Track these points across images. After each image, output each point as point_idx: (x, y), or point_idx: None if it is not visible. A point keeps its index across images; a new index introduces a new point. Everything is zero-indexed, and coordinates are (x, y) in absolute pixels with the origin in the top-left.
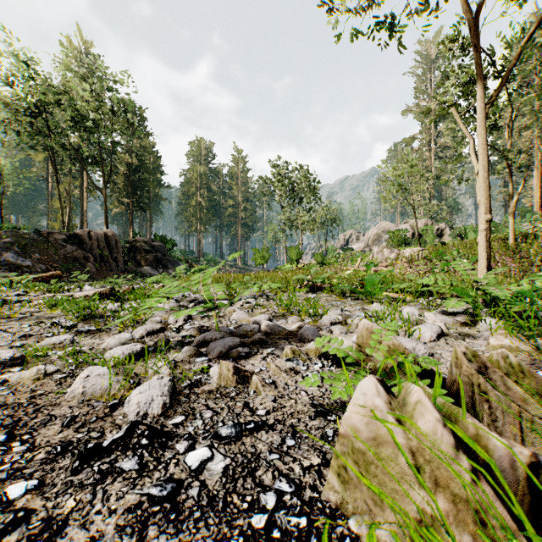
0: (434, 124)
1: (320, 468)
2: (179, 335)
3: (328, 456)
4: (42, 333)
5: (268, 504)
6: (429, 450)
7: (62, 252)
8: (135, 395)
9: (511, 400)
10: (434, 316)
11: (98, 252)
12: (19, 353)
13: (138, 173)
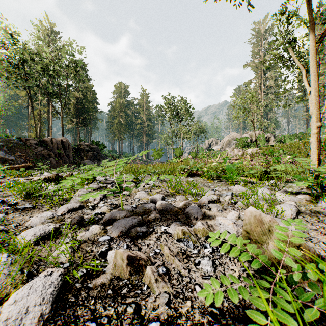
0: (263, 73)
1: None
2: (92, 212)
3: None
4: None
5: None
6: None
7: (34, 151)
8: (7, 305)
9: None
10: (283, 196)
11: (57, 151)
12: None
13: (82, 103)
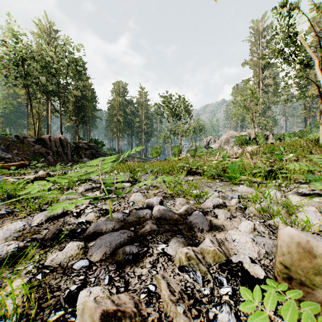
0: (262, 71)
1: None
2: (75, 221)
3: None
4: None
5: None
6: None
7: (32, 149)
8: None
9: None
10: (299, 199)
11: (55, 149)
12: None
13: (81, 101)
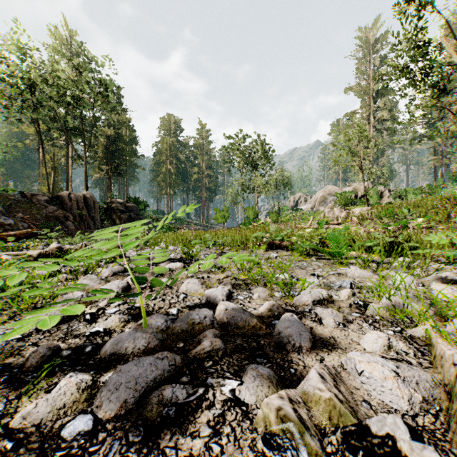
0: (373, 101)
1: None
2: (86, 331)
3: None
4: None
5: None
6: None
7: (44, 212)
8: None
9: None
10: (449, 290)
11: (77, 212)
12: None
13: (115, 143)
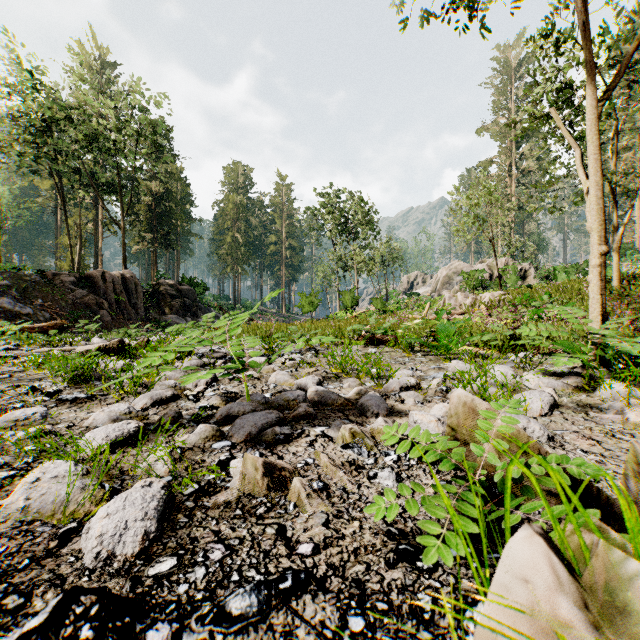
0: (516, 145)
1: None
2: (195, 406)
3: None
4: (13, 402)
5: None
6: None
7: (70, 297)
8: (97, 519)
9: None
10: (536, 378)
11: (114, 298)
12: None
13: (163, 203)
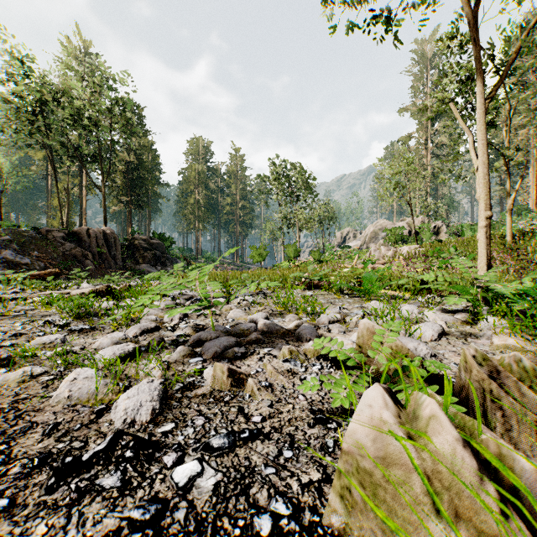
0: (431, 123)
1: (320, 485)
2: (173, 334)
3: (328, 470)
4: (34, 332)
5: (262, 529)
6: (448, 475)
7: (60, 250)
8: (122, 400)
9: (526, 407)
10: (433, 314)
11: (97, 250)
12: (6, 354)
13: (137, 171)
